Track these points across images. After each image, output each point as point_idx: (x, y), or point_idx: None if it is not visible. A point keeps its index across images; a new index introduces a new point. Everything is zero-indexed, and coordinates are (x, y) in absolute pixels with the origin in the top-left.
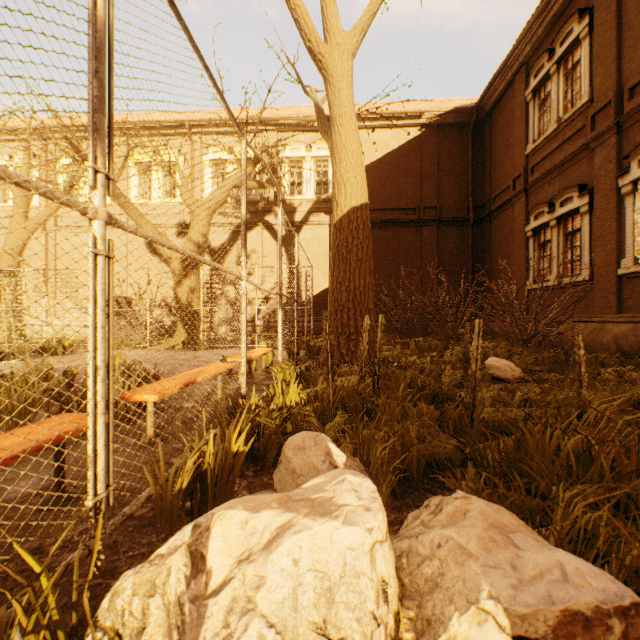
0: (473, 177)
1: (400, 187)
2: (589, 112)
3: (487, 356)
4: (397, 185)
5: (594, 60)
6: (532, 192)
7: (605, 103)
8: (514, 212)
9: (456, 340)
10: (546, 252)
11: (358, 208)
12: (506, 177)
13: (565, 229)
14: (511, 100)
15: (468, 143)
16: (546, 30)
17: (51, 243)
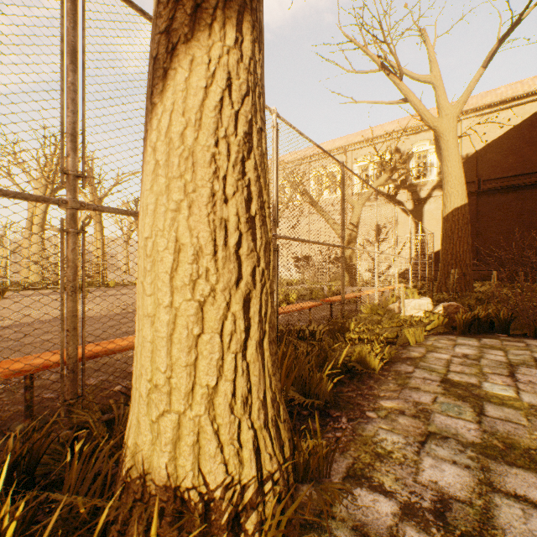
0: None
1: (523, 155)
2: None
3: None
4: (520, 154)
5: None
6: None
7: None
8: None
9: None
10: None
11: (458, 208)
12: None
13: None
14: None
15: None
16: None
17: None
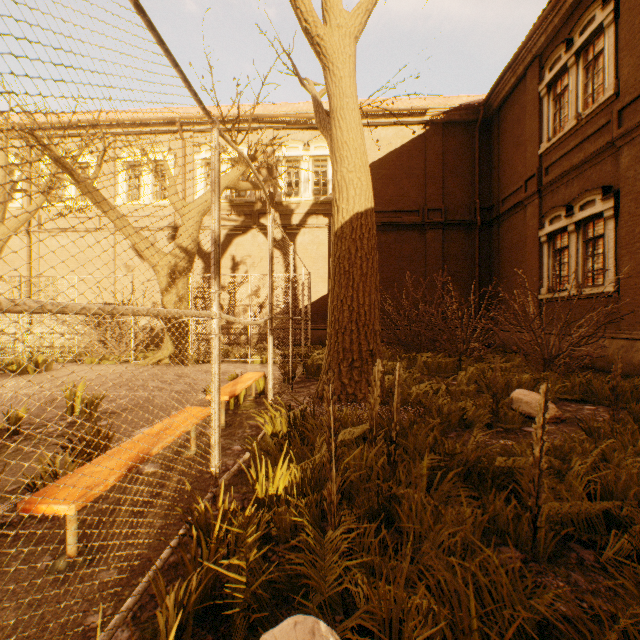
0: (480, 178)
1: (403, 188)
2: (615, 106)
3: (510, 383)
4: (400, 186)
5: (621, 49)
6: (546, 194)
7: (635, 96)
8: (526, 215)
9: (467, 356)
10: (562, 259)
11: (362, 214)
12: (516, 178)
13: (585, 235)
14: (522, 96)
15: (475, 142)
16: (563, 19)
17: (34, 246)
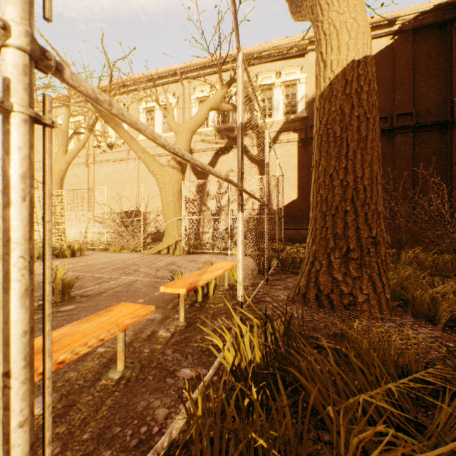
0: None
1: None
2: None
3: None
4: None
5: None
6: None
7: None
8: None
9: None
10: None
11: (359, 62)
12: None
13: None
14: None
15: (451, 40)
16: None
17: (91, 173)
